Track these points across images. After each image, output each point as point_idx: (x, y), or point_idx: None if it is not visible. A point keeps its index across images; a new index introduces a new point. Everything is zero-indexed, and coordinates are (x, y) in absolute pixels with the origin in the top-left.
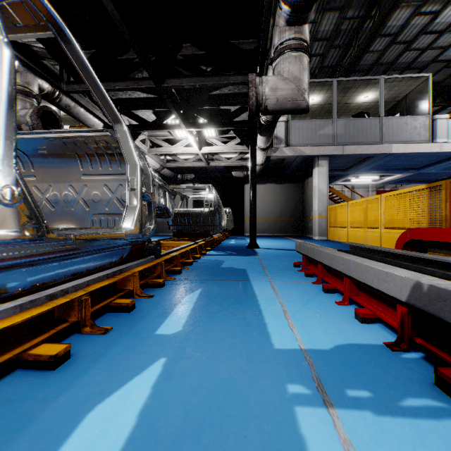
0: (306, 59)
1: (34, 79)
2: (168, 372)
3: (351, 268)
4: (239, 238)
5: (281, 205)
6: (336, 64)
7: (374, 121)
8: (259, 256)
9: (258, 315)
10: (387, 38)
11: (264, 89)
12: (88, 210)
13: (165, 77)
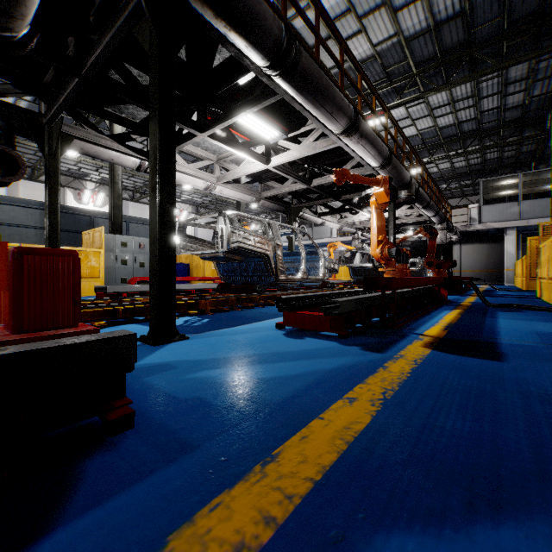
0: (444, 232)
1: (360, 233)
2: None
3: None
4: None
5: (487, 260)
6: (534, 149)
7: None
8: None
9: None
10: None
11: None
12: None
13: (401, 226)
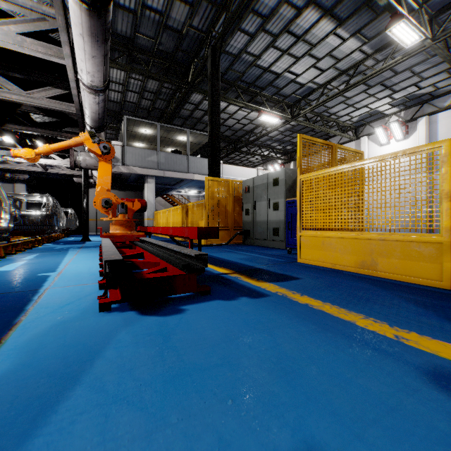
0: None
1: None
2: (30, 261)
3: None
4: (81, 236)
5: None
6: (164, 109)
7: (184, 157)
8: (85, 244)
9: (64, 255)
10: (193, 105)
11: (79, 159)
12: None
13: (7, 122)
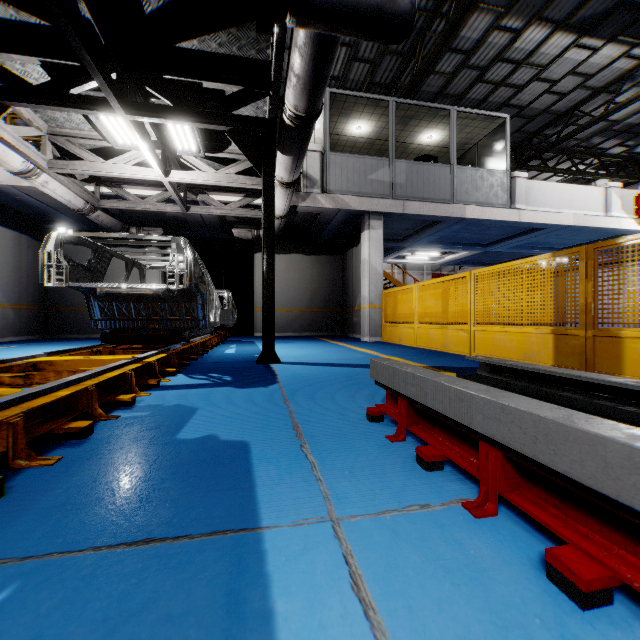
0: None
1: None
2: None
3: None
4: (245, 342)
5: (312, 288)
6: (391, 83)
7: (444, 170)
8: (282, 385)
9: None
10: (459, 56)
11: None
12: None
13: None
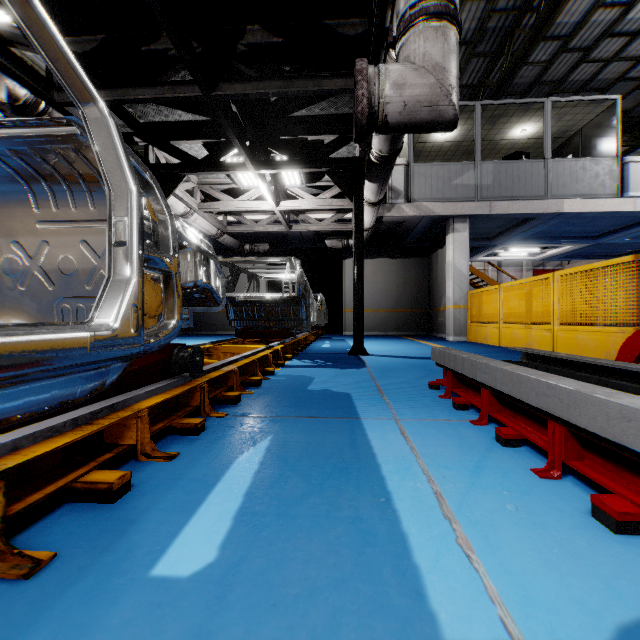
0: (455, 35)
1: None
2: None
3: (575, 406)
4: (337, 339)
5: (397, 290)
6: (479, 82)
7: (536, 165)
8: (370, 368)
9: (385, 508)
10: (556, 43)
11: (383, 85)
12: (52, 290)
13: (219, 80)
